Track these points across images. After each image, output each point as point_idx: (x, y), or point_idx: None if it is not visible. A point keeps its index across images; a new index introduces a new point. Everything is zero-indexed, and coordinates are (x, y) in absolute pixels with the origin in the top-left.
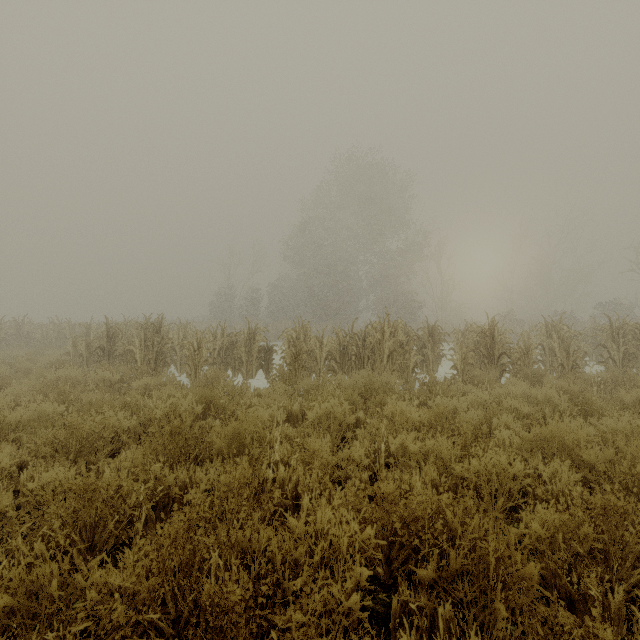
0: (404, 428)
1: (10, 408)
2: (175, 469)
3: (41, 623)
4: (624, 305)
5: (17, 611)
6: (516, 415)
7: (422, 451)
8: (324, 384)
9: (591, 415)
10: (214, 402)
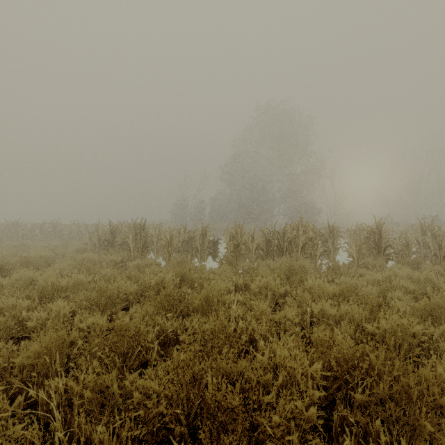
0: (323, 297)
1: (57, 277)
2: (169, 319)
3: (106, 410)
4: None
5: (93, 401)
6: (404, 291)
7: (338, 314)
8: (258, 266)
9: None
10: (185, 276)
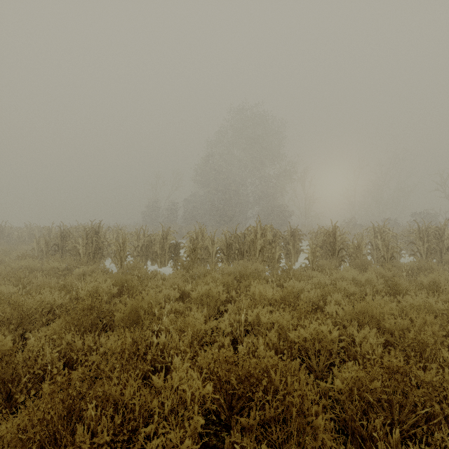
0: (259, 304)
1: None
2: (85, 336)
3: None
4: (432, 214)
5: None
6: (345, 293)
7: (270, 321)
8: (211, 271)
9: (399, 293)
10: (128, 285)
